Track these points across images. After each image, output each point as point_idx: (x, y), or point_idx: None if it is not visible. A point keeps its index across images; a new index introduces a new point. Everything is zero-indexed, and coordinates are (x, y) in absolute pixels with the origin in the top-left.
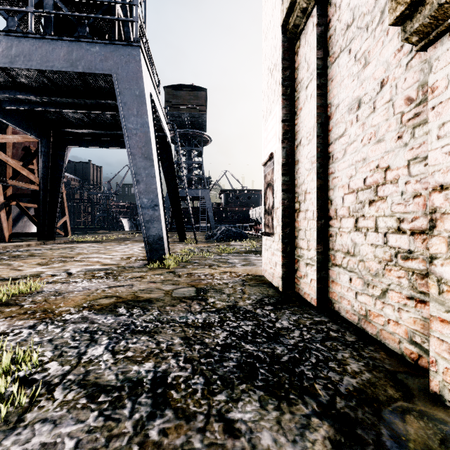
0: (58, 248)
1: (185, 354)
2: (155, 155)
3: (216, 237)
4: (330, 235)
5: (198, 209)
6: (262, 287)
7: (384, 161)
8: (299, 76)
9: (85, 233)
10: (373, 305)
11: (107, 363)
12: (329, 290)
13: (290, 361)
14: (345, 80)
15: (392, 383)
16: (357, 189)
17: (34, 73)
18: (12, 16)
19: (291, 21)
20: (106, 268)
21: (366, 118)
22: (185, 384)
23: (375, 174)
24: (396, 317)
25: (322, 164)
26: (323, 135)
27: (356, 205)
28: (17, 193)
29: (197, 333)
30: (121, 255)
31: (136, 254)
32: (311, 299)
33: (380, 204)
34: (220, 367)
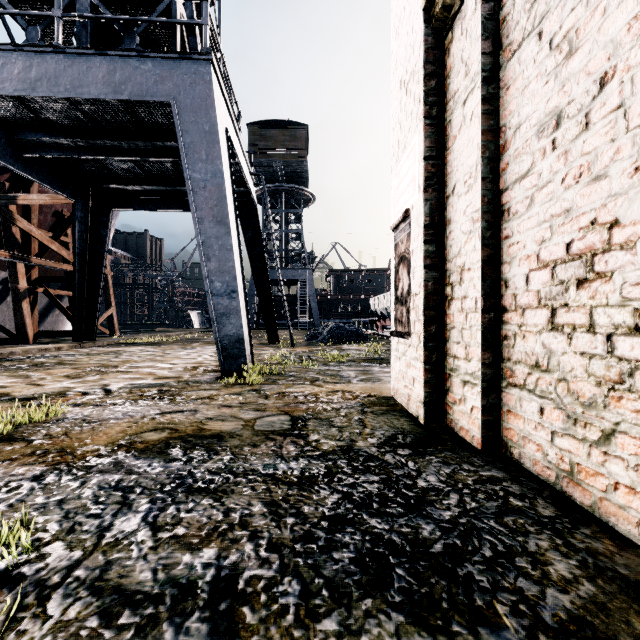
0: (99, 353)
1: (270, 533)
2: (233, 218)
3: (321, 337)
4: (503, 337)
5: (296, 298)
6: (392, 417)
7: (607, 212)
8: (452, 86)
9: (139, 331)
10: (586, 456)
11: (142, 547)
12: (502, 425)
13: (447, 552)
14: (532, 84)
15: (638, 607)
16: (554, 261)
17: (63, 105)
18: (33, 25)
19: (439, 1)
20: (161, 383)
21: (572, 142)
22: (267, 594)
23: (590, 235)
24: (633, 480)
25: (491, 224)
26: (493, 176)
27: (552, 288)
28: (46, 276)
29: (291, 495)
30: (185, 364)
31: (205, 362)
32: (473, 438)
33: (600, 286)
34: (327, 561)
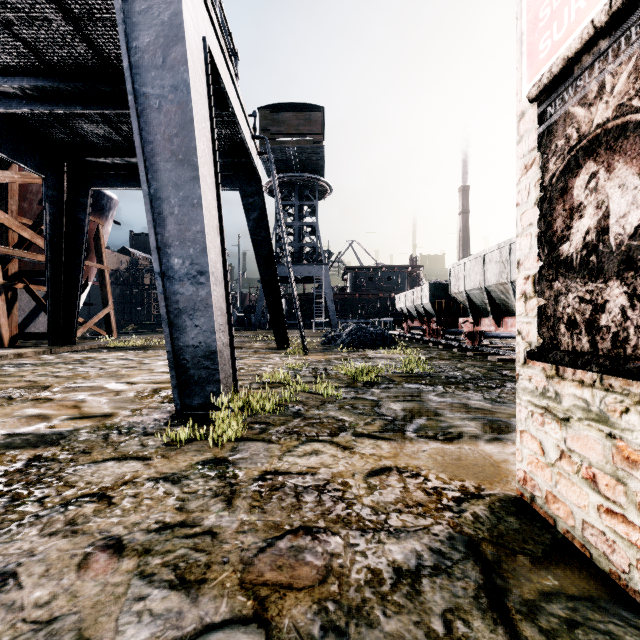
0: (59, 362)
1: None
2: (208, 161)
3: (340, 341)
4: None
5: (312, 297)
6: None
7: None
8: None
9: (144, 332)
10: None
11: None
12: None
13: None
14: None
15: None
16: None
17: None
18: None
19: None
20: (62, 432)
21: None
22: None
23: None
24: None
25: None
26: None
27: None
28: (26, 270)
29: None
30: (148, 383)
31: None
32: None
33: None
34: None
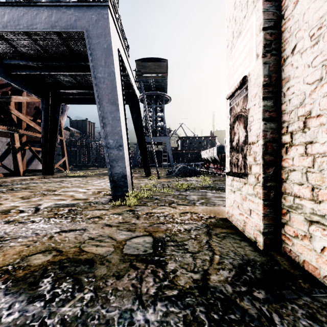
0: (51, 182)
1: None
2: (121, 101)
3: (174, 173)
4: None
5: (161, 152)
6: (234, 241)
7: None
8: None
9: (80, 169)
10: None
11: None
12: None
13: None
14: None
15: None
16: None
17: (29, 42)
18: None
19: None
20: (74, 203)
21: None
22: None
23: None
24: None
25: None
26: None
27: None
28: (29, 140)
29: None
30: (95, 189)
31: (107, 188)
32: (326, 278)
33: None
34: None
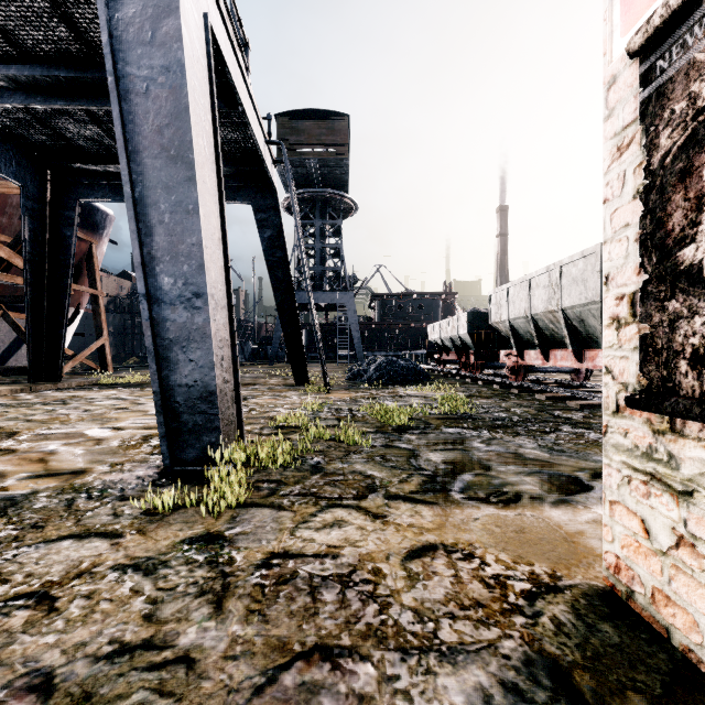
0: (37, 402)
1: None
2: (209, 160)
3: (367, 376)
4: None
5: (335, 327)
6: None
7: None
8: None
9: (145, 366)
10: None
11: None
12: None
13: None
14: None
15: None
16: None
17: None
18: None
19: None
20: (15, 497)
21: None
22: None
23: None
24: None
25: None
26: None
27: None
28: (4, 295)
29: None
30: (138, 428)
31: None
32: None
33: None
34: None
